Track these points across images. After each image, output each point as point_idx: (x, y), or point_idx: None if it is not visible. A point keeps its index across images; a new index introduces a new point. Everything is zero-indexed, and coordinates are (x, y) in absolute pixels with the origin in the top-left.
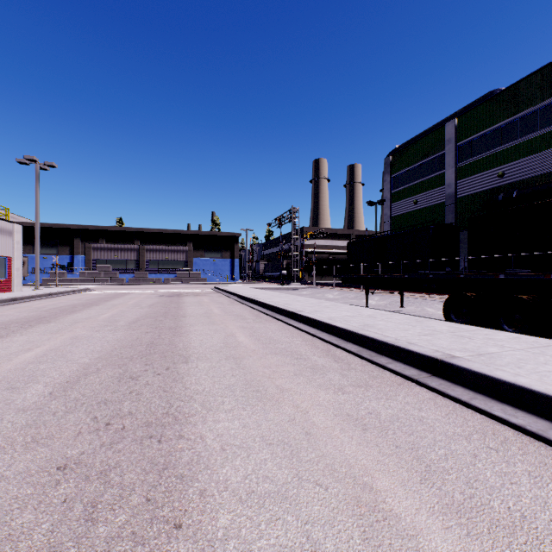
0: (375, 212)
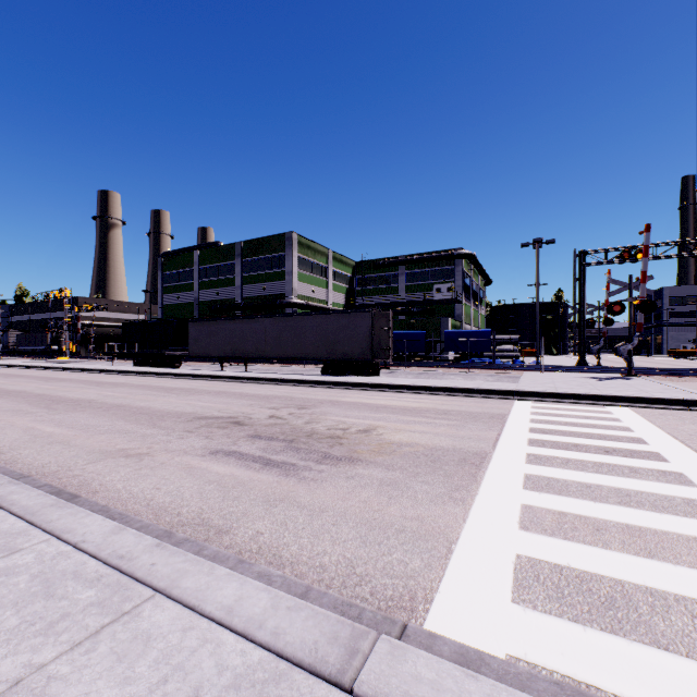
0: (151, 299)
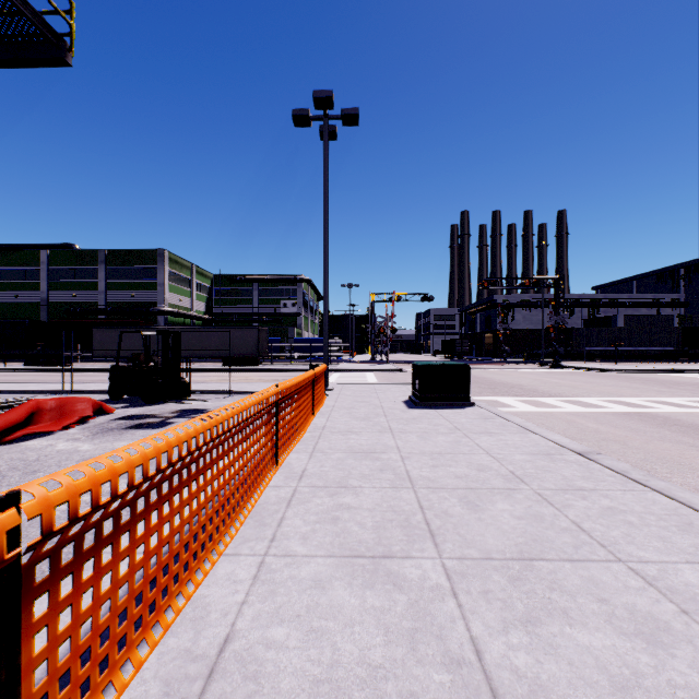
0: None
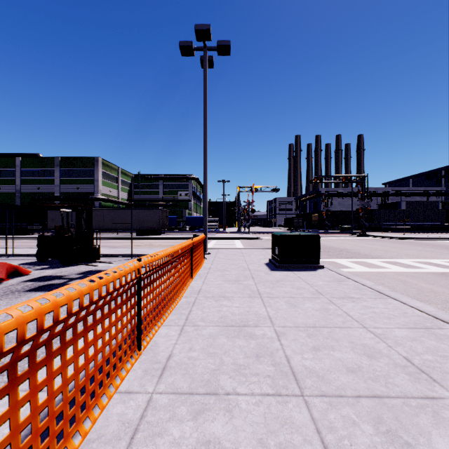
0: None
